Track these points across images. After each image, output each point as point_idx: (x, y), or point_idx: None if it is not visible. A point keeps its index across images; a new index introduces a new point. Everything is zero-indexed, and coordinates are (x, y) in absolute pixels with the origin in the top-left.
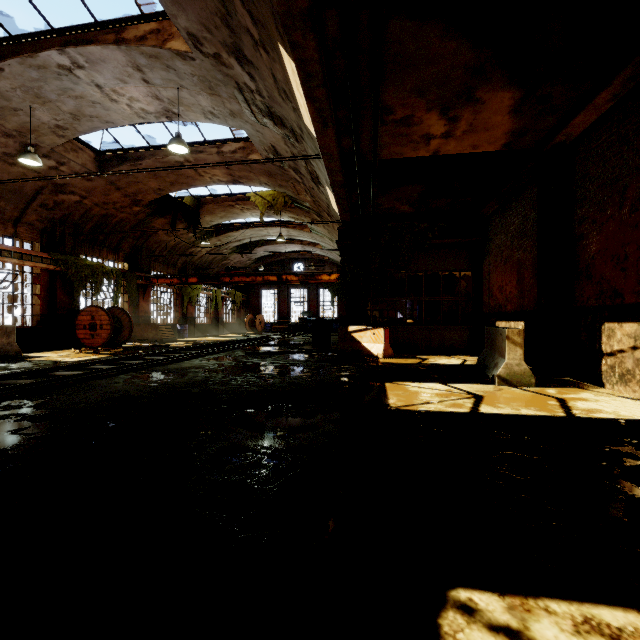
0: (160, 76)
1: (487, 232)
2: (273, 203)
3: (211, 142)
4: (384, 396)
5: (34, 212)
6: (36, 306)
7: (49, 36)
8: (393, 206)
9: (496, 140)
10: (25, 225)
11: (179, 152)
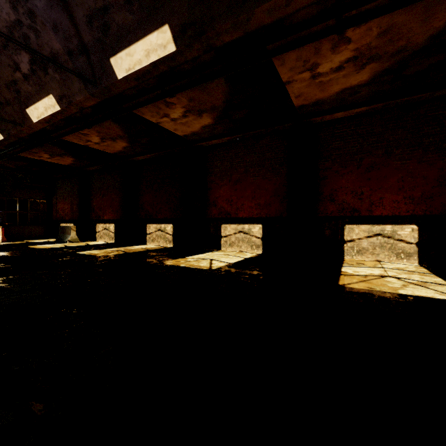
0: None
1: (56, 184)
2: None
3: None
4: (34, 248)
5: None
6: None
7: None
8: (4, 164)
9: (66, 163)
10: None
11: None
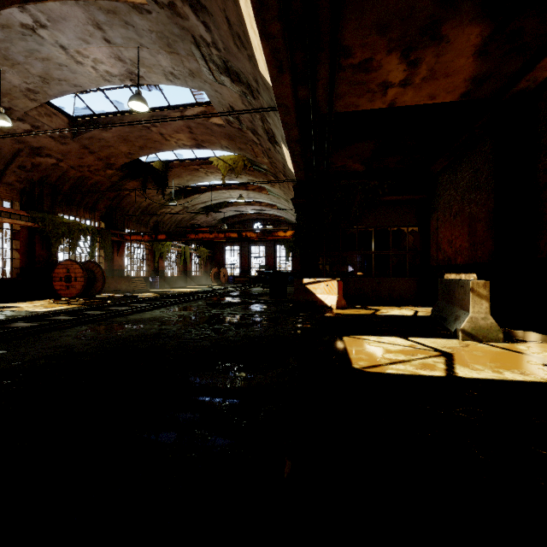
0: (120, 34)
1: (435, 189)
2: (234, 166)
3: (175, 107)
4: (344, 353)
5: (13, 173)
6: (16, 260)
7: None
8: (346, 164)
9: (455, 88)
10: (5, 185)
11: (140, 110)
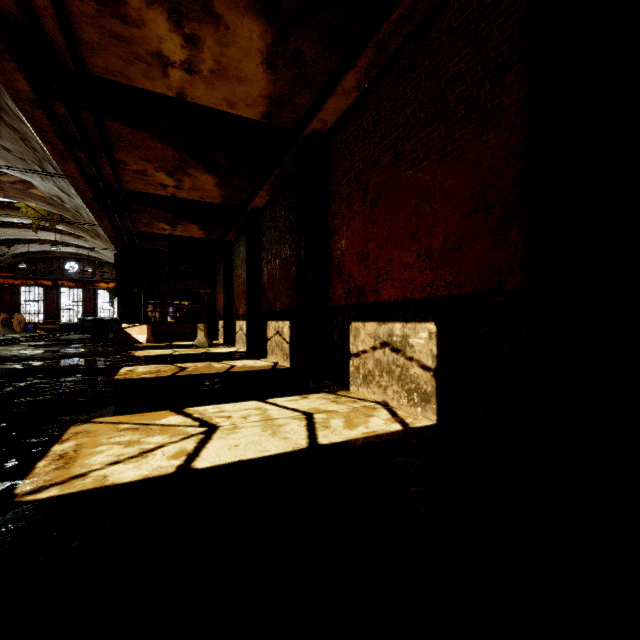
0: None
1: (217, 268)
2: (48, 217)
3: None
4: (134, 353)
5: None
6: None
7: None
8: (155, 247)
9: (200, 235)
10: None
11: None
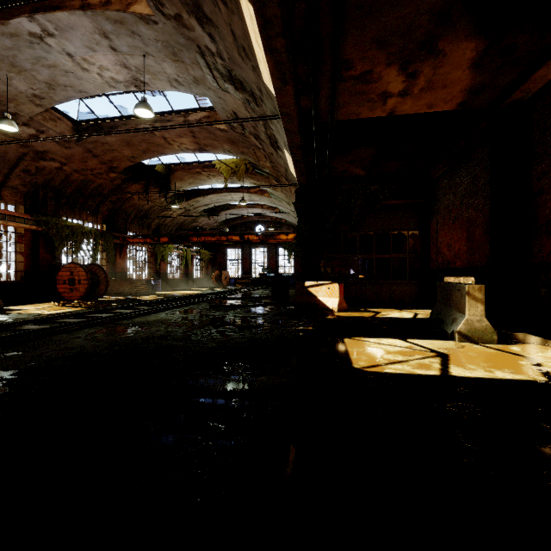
0: (126, 43)
1: (435, 193)
2: (236, 170)
3: (178, 112)
4: (345, 354)
5: (17, 177)
6: (20, 263)
7: (19, 3)
8: (347, 169)
9: (452, 98)
10: (9, 189)
11: (145, 116)
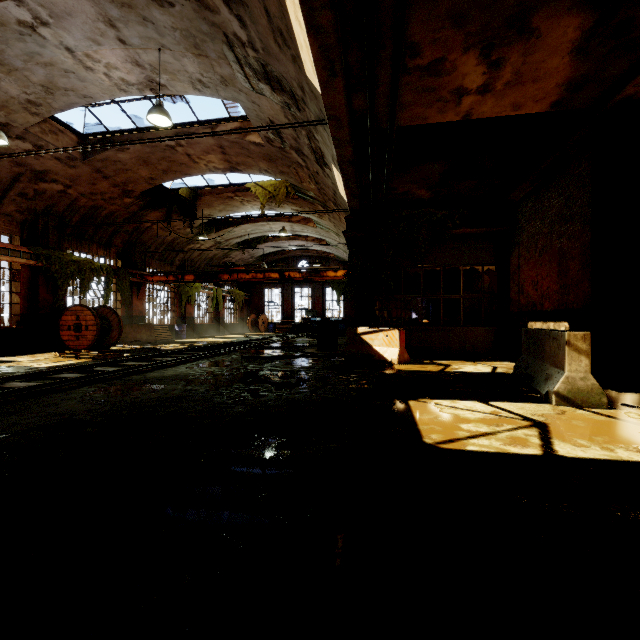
0: (137, 33)
1: (516, 220)
2: (275, 194)
3: (204, 122)
4: (412, 423)
5: (12, 202)
6: (16, 305)
7: None
8: (409, 190)
9: (545, 96)
10: (2, 216)
11: (161, 125)
